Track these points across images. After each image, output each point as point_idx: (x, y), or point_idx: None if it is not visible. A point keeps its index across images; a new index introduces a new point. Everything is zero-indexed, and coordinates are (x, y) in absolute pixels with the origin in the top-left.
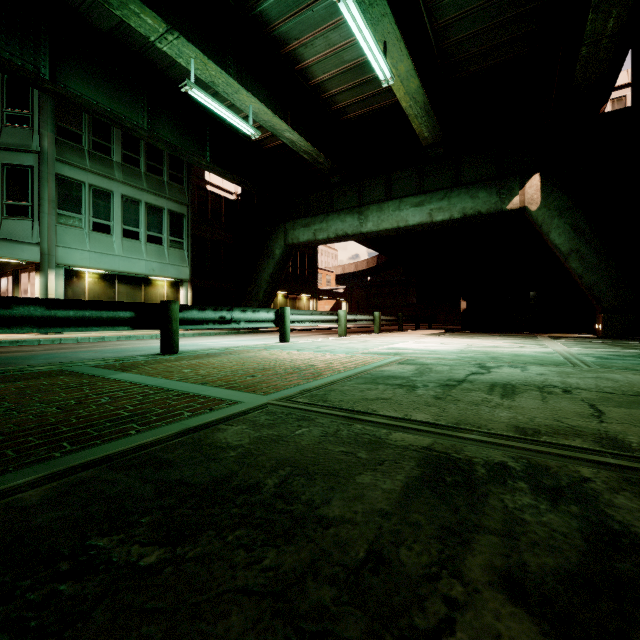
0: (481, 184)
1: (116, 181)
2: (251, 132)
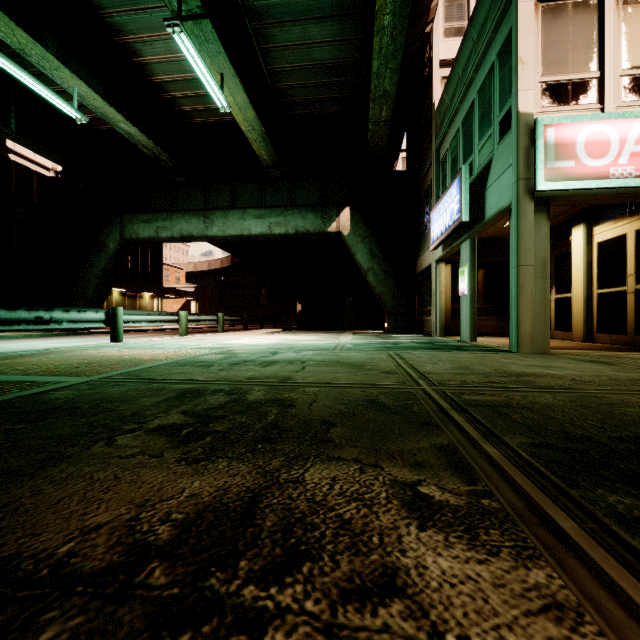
0: (310, 208)
1: None
2: (76, 116)
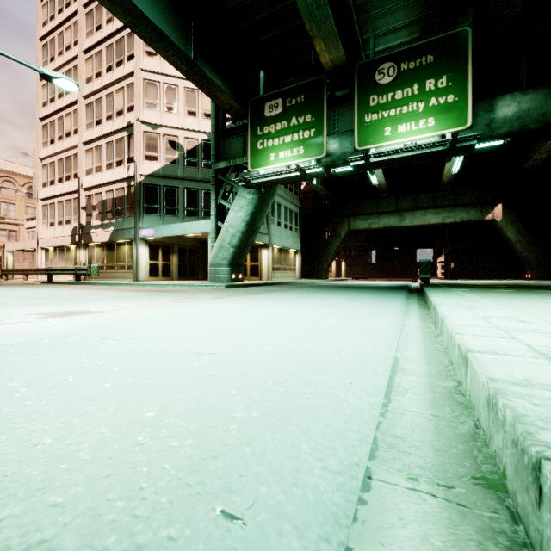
0: (471, 206)
1: (282, 198)
2: (374, 182)
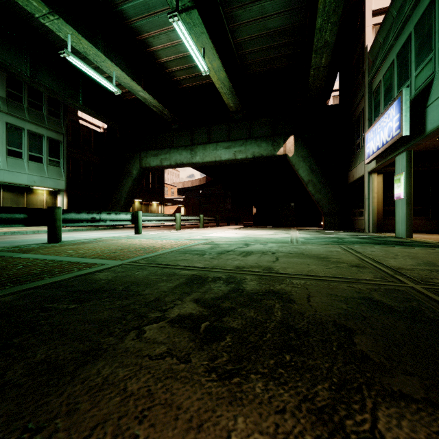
0: (263, 138)
1: (1, 112)
2: (114, 90)
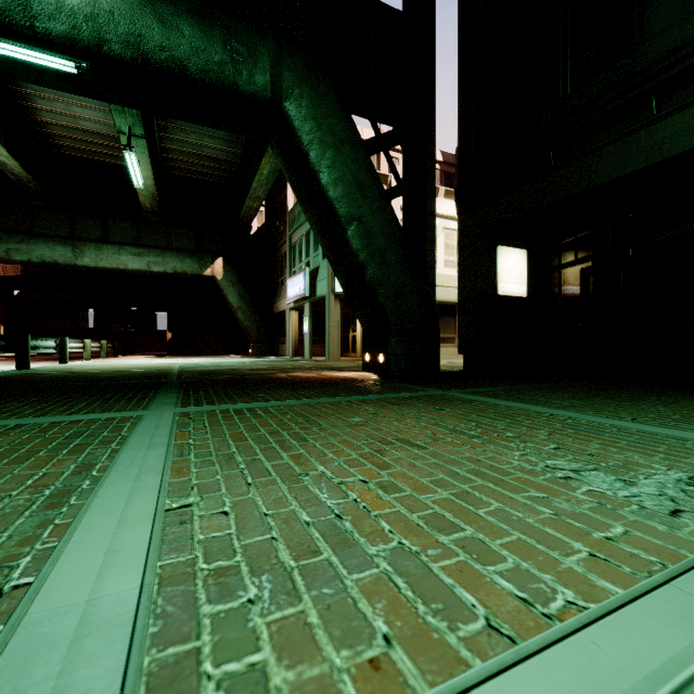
0: (188, 253)
1: None
2: None
